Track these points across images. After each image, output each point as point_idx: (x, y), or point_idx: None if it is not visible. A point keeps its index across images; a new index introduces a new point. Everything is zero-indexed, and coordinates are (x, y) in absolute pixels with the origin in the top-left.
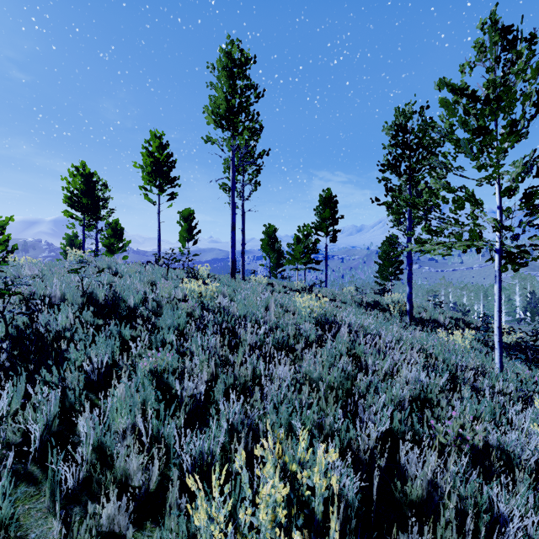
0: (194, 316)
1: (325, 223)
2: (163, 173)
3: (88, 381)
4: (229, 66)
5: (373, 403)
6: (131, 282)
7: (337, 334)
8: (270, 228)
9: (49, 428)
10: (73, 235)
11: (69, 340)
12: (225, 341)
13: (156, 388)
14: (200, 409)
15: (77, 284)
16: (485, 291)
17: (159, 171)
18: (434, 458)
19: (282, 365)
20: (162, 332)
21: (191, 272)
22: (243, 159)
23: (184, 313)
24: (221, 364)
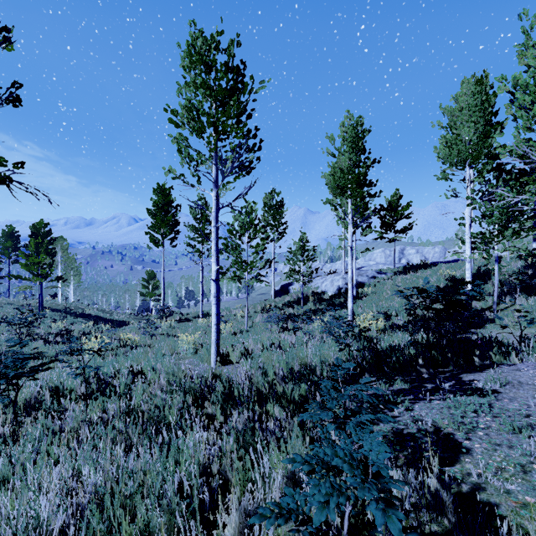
0: None
1: (8, 250)
2: None
3: None
4: None
5: None
6: None
7: None
8: None
9: None
10: None
11: None
12: None
13: None
14: None
15: None
16: None
17: None
18: None
19: None
20: None
21: None
22: None
23: None
24: None
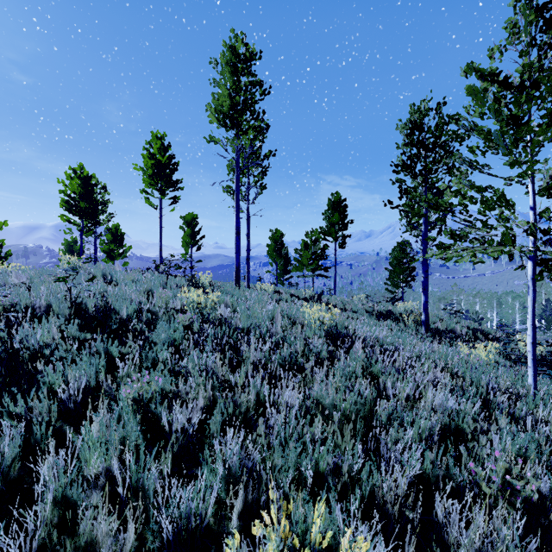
0: (192, 329)
1: (334, 228)
2: (165, 175)
3: (65, 408)
4: (233, 62)
5: (398, 439)
6: (126, 291)
7: (350, 350)
8: (277, 233)
9: (5, 474)
10: (72, 240)
11: (47, 359)
12: (225, 360)
13: (141, 420)
14: (193, 444)
15: (64, 293)
16: (499, 299)
17: (161, 173)
18: (480, 517)
19: (290, 387)
20: (154, 348)
21: (192, 280)
22: (248, 160)
23: (182, 326)
24: (221, 386)
